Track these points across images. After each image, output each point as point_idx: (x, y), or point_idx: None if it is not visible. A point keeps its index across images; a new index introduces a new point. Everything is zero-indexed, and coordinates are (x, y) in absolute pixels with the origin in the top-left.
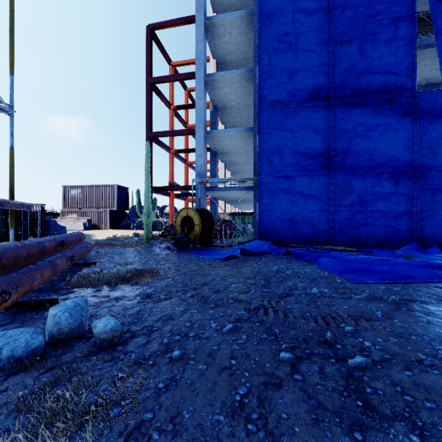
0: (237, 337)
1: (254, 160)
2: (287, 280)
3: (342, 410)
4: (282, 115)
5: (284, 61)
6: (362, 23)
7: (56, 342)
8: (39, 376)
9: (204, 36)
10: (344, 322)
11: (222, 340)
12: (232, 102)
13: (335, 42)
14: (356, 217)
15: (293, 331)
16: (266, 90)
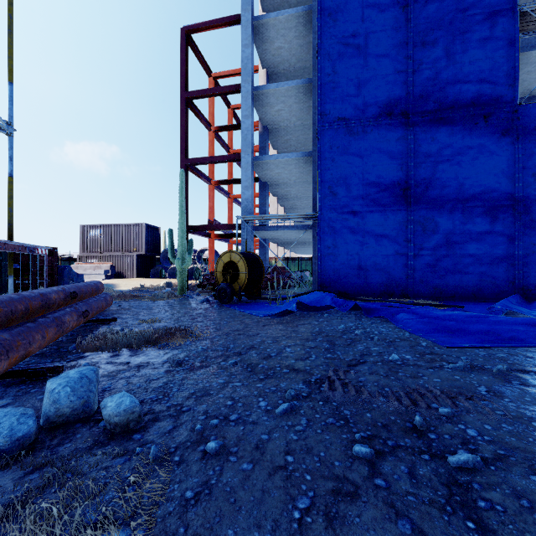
0: (294, 421)
1: (313, 192)
2: (357, 342)
3: (446, 535)
4: (349, 136)
5: (351, 68)
6: (450, 20)
7: (53, 426)
8: (23, 478)
9: (252, 40)
10: (436, 400)
11: (274, 426)
12: (286, 121)
13: (416, 44)
14: (441, 262)
15: (369, 414)
16: (328, 105)
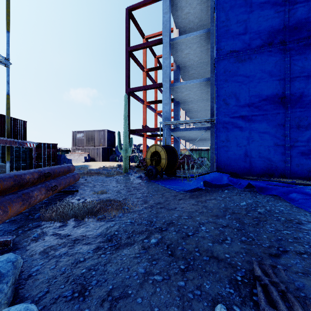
0: None
1: (211, 105)
2: (264, 222)
3: None
4: (238, 63)
5: (240, 15)
6: None
7: None
8: None
9: (169, 9)
10: None
11: None
12: (191, 61)
13: None
14: None
15: None
16: (222, 43)
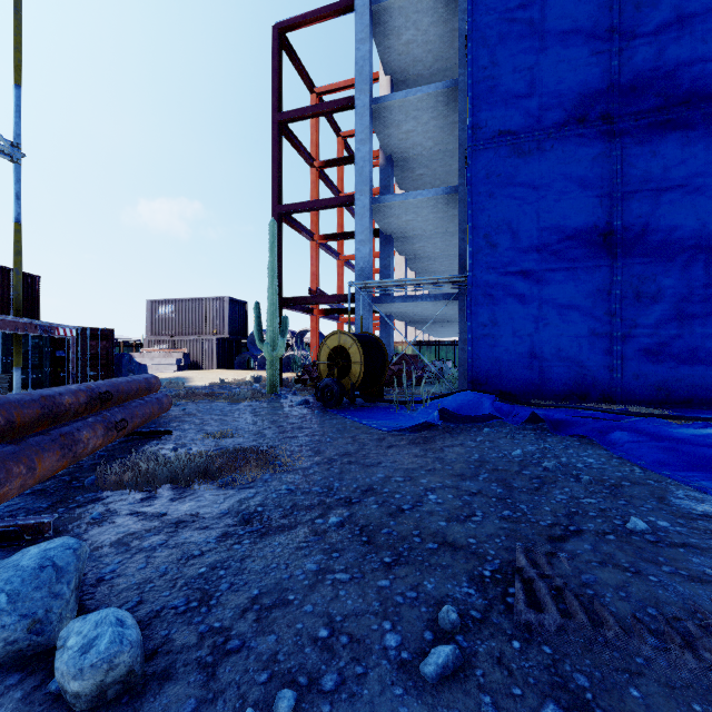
0: (465, 709)
1: (460, 245)
2: (552, 485)
3: None
4: (516, 158)
5: (520, 55)
6: None
7: None
8: None
9: (370, 33)
10: None
11: None
12: (418, 148)
13: (625, 7)
14: (668, 347)
15: (636, 689)
16: (483, 114)
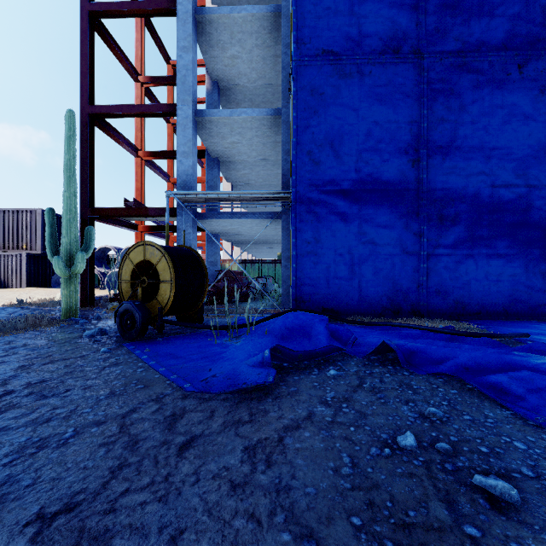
0: None
1: (283, 166)
2: None
3: None
4: (337, 78)
5: None
6: None
7: None
8: None
9: None
10: None
11: None
12: (243, 78)
13: None
14: (463, 265)
15: None
16: (307, 30)
